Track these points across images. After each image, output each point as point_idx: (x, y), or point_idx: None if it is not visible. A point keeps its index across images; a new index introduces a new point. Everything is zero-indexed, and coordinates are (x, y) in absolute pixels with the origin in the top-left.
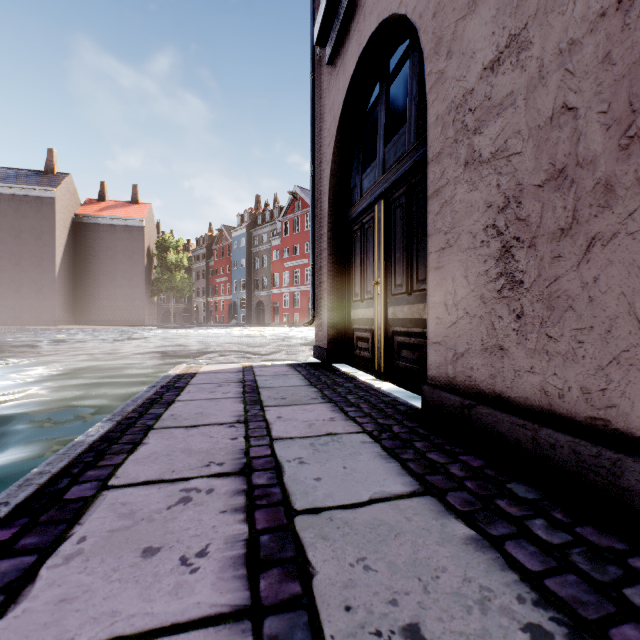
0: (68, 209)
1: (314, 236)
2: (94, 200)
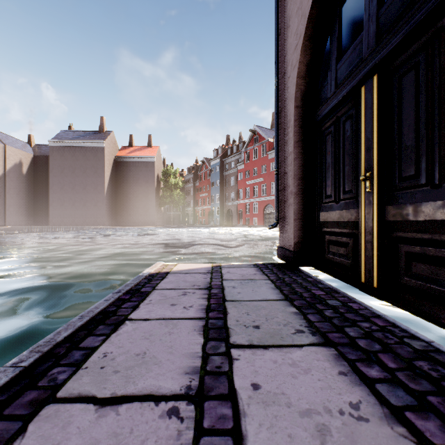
0: (111, 153)
1: (278, 143)
2: (126, 147)
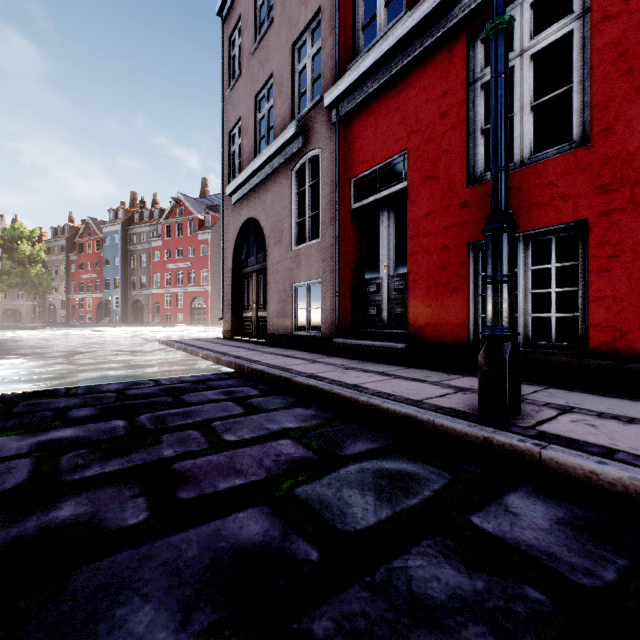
0: None
1: (224, 276)
2: None
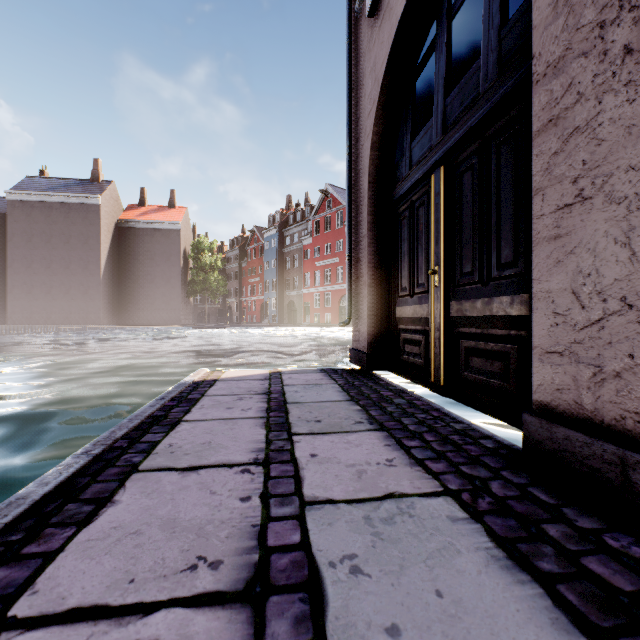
0: (111, 215)
1: (351, 223)
2: (135, 205)
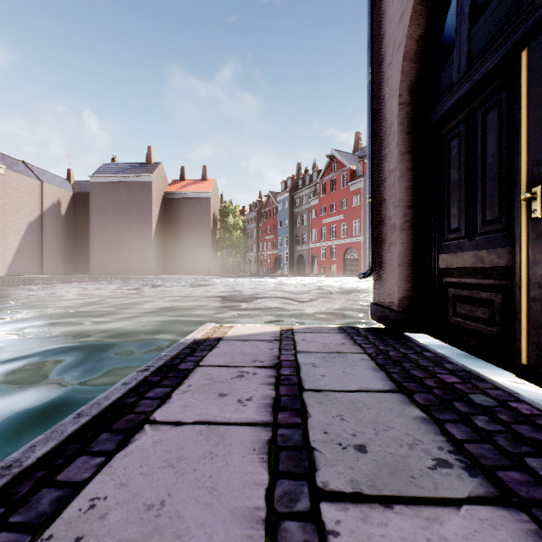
0: (160, 189)
1: (372, 160)
2: (177, 181)
